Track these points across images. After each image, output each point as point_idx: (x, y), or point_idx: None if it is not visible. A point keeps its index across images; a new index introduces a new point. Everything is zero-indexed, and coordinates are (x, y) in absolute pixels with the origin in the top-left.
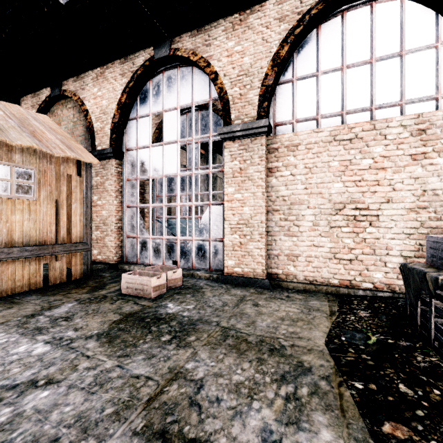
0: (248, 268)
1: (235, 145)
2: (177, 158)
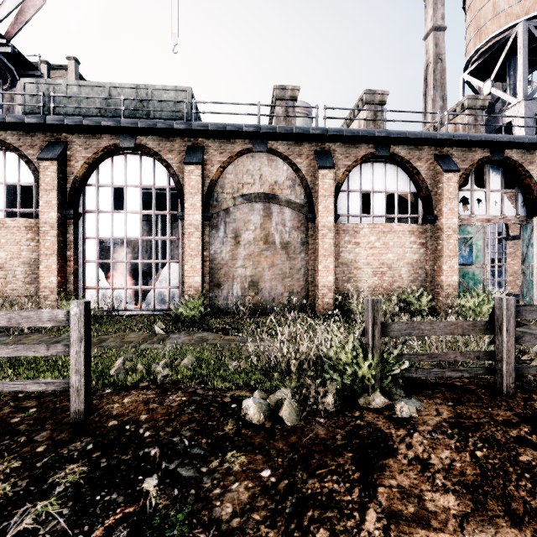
0: (516, 290)
1: (510, 242)
2: (488, 245)
